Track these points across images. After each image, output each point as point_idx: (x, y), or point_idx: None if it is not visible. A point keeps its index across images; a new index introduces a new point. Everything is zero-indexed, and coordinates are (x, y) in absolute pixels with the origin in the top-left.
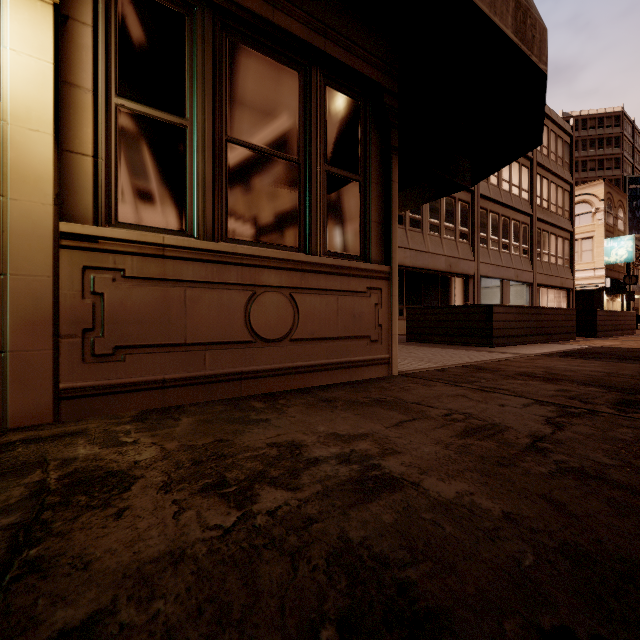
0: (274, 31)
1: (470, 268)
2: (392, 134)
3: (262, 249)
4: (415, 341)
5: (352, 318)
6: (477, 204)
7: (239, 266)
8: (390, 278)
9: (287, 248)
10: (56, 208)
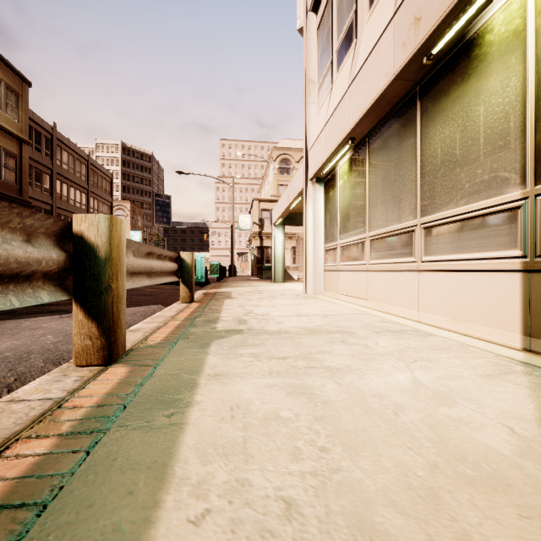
0: None
1: None
2: None
3: None
4: None
5: None
6: (55, 212)
7: None
8: None
9: None
10: None
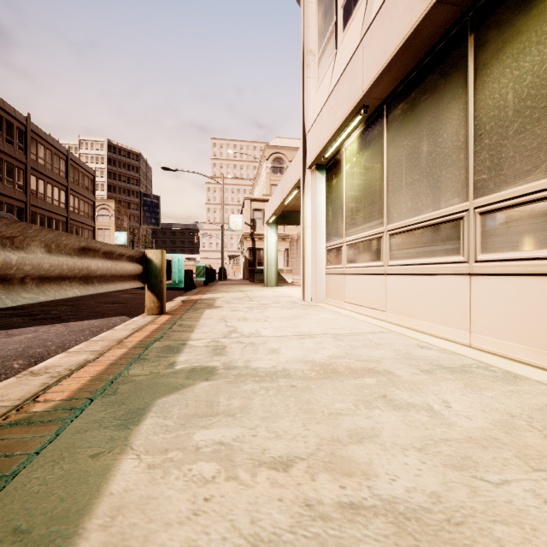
0: None
1: None
2: None
3: None
4: None
5: None
6: (30, 210)
7: None
8: None
9: None
10: None
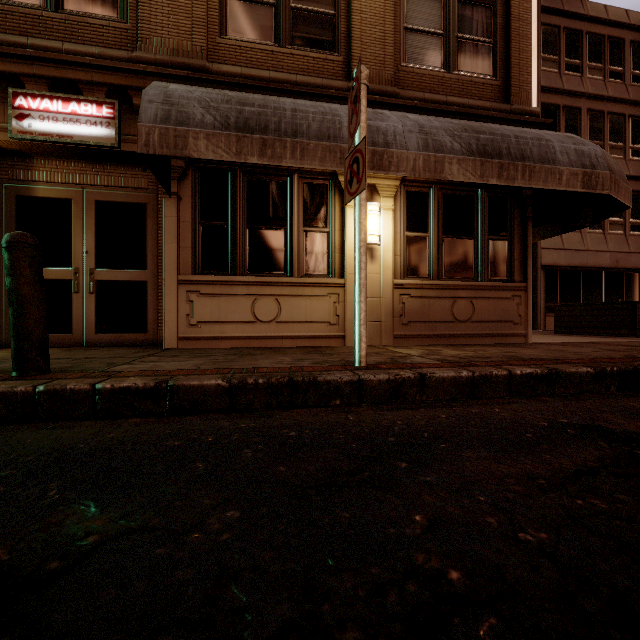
0: (462, 182)
1: None
2: (528, 210)
3: (458, 281)
4: (562, 333)
5: (503, 311)
6: None
7: (449, 290)
8: (526, 290)
9: (468, 279)
10: (393, 276)
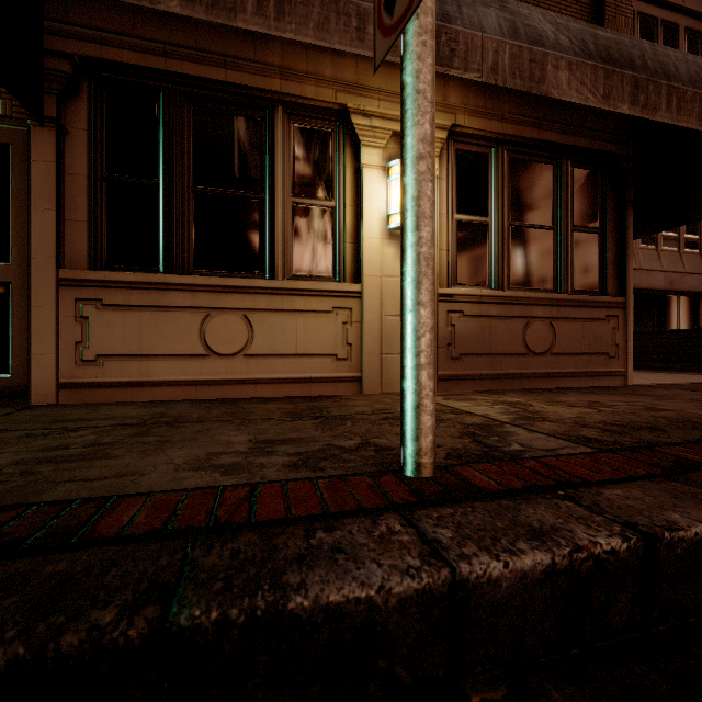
0: (537, 143)
1: (701, 284)
2: (627, 191)
3: (532, 293)
4: None
5: (594, 339)
6: None
7: (519, 305)
8: (625, 307)
9: (545, 290)
10: (437, 281)
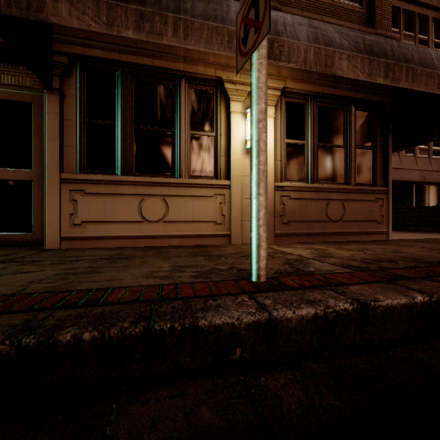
0: (334, 96)
1: None
2: (388, 124)
3: (331, 185)
4: (395, 230)
5: (368, 212)
6: None
7: (323, 192)
8: (387, 193)
9: (339, 183)
10: (274, 178)
